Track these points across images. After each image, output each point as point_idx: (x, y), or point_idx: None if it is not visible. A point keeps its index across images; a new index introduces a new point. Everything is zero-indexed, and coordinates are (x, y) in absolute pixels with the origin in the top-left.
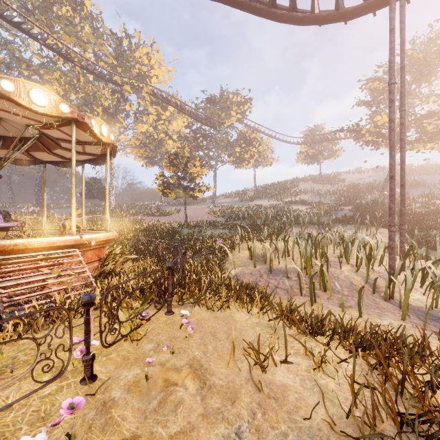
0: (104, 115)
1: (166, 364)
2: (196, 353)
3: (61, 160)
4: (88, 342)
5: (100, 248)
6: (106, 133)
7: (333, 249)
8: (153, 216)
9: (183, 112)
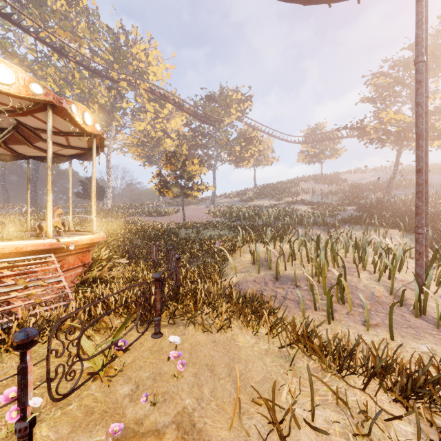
0: (100, 112)
1: (143, 422)
2: (187, 401)
3: (46, 155)
4: (23, 401)
5: (84, 252)
6: (90, 122)
7: (345, 253)
8: (150, 216)
9: (181, 109)
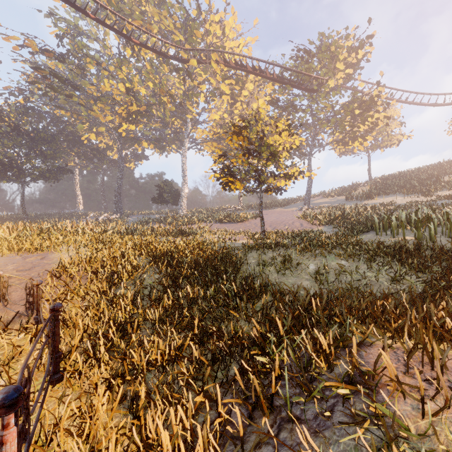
0: (169, 102)
1: None
2: None
3: None
4: None
5: None
6: None
7: None
8: (221, 222)
9: (262, 76)
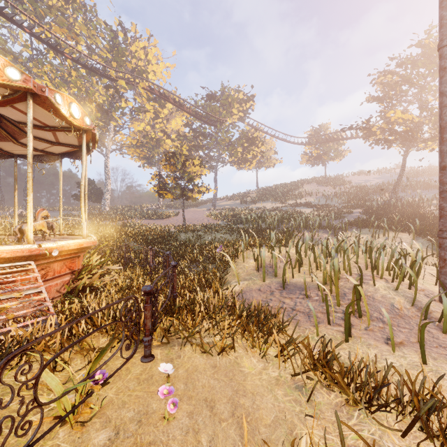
0: (97, 111)
1: None
2: None
3: (34, 153)
4: None
5: (72, 258)
6: (78, 115)
7: (356, 259)
8: (150, 219)
9: (181, 109)
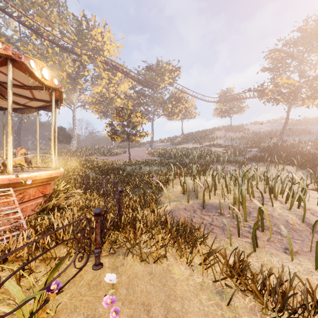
0: (67, 78)
1: None
2: None
3: (17, 107)
4: None
5: (44, 185)
6: (48, 77)
7: (257, 185)
8: (105, 156)
9: (128, 76)
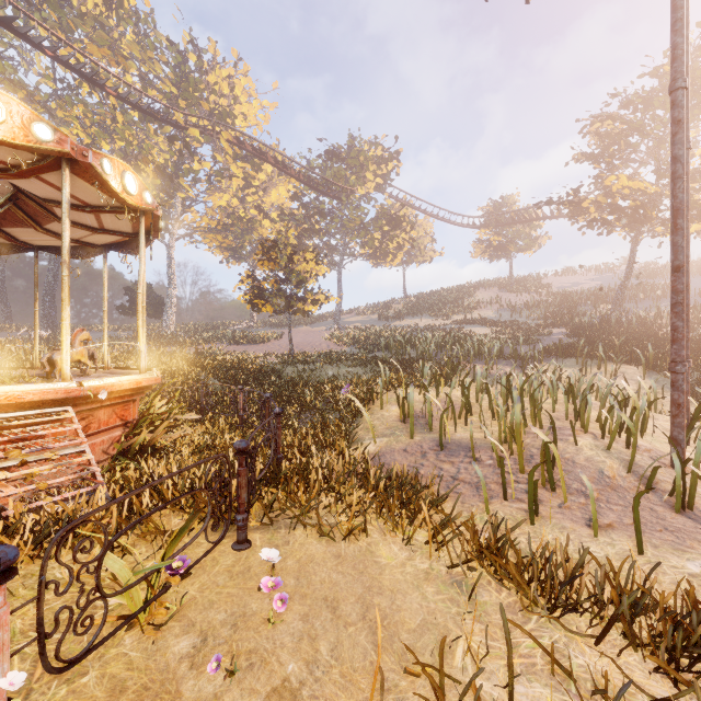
0: (156, 177)
1: None
2: (289, 668)
3: None
4: None
5: (125, 403)
6: (134, 189)
7: (552, 404)
8: (237, 344)
9: (287, 173)
